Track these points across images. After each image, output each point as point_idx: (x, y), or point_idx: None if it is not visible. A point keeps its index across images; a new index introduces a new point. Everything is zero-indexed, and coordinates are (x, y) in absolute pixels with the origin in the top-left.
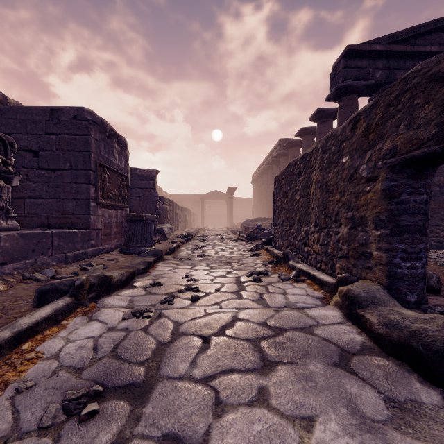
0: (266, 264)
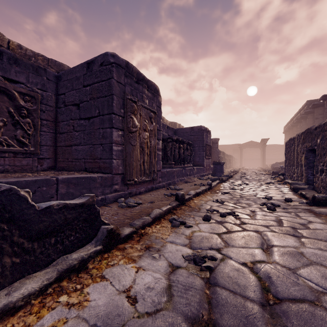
0: (275, 181)
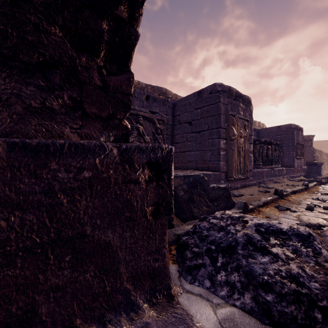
0: None
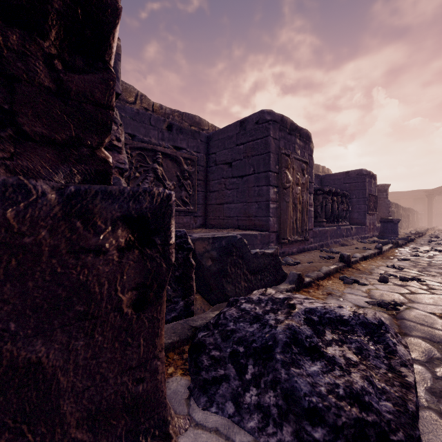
0: None
